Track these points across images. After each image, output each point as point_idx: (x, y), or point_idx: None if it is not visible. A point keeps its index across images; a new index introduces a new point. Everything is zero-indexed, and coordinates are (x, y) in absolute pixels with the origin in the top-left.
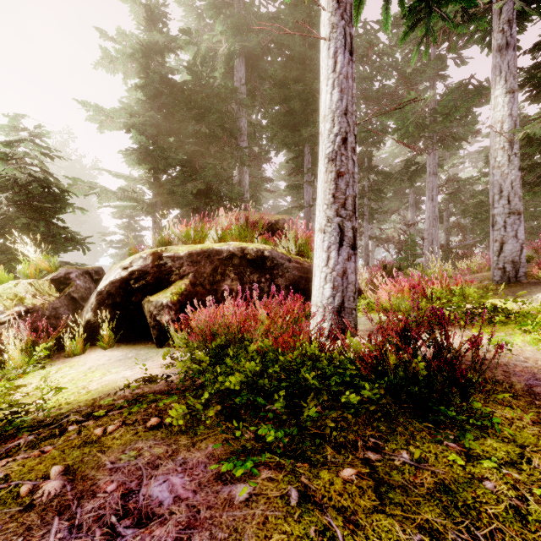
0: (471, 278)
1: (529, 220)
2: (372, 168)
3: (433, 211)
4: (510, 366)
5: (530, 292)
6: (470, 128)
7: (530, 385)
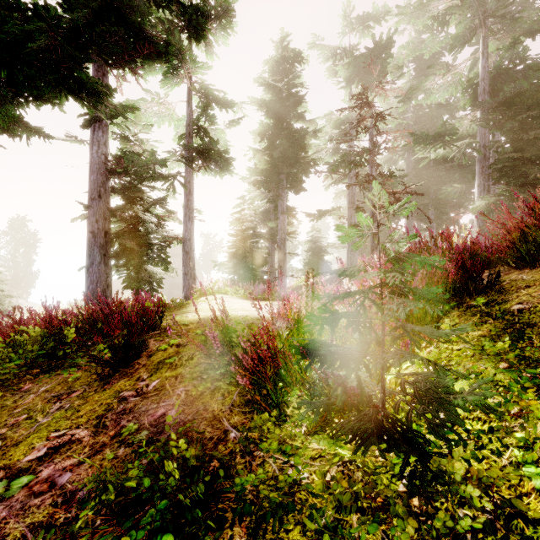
0: None
1: None
2: None
3: None
4: None
5: None
6: None
7: None
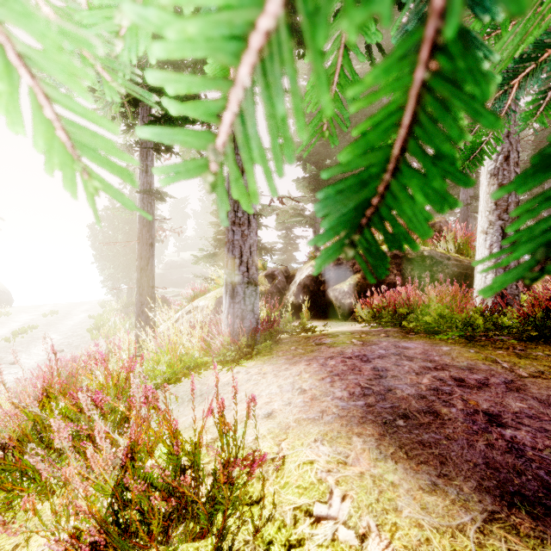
0: None
1: None
2: None
3: None
4: None
5: None
6: None
7: None
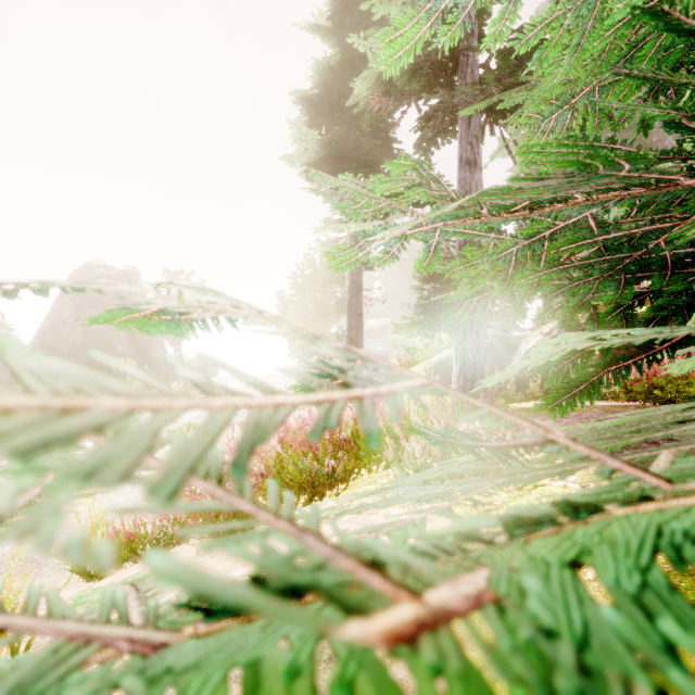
0: None
1: None
2: None
3: None
4: None
5: None
6: None
7: None
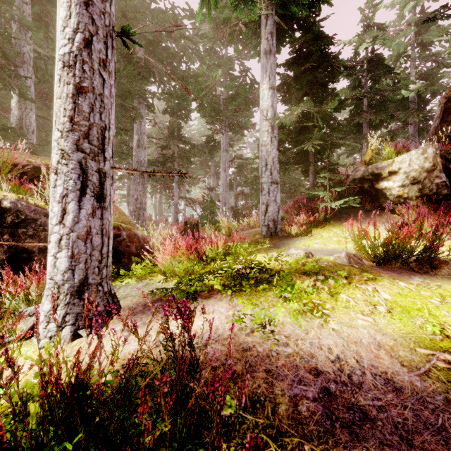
0: (248, 233)
1: (282, 192)
2: (181, 138)
3: (225, 180)
4: (274, 358)
5: (284, 244)
6: (249, 120)
7: (295, 400)
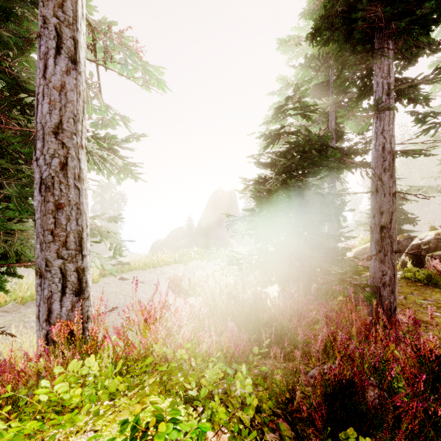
0: None
1: None
2: None
3: None
4: None
5: None
6: None
7: None
